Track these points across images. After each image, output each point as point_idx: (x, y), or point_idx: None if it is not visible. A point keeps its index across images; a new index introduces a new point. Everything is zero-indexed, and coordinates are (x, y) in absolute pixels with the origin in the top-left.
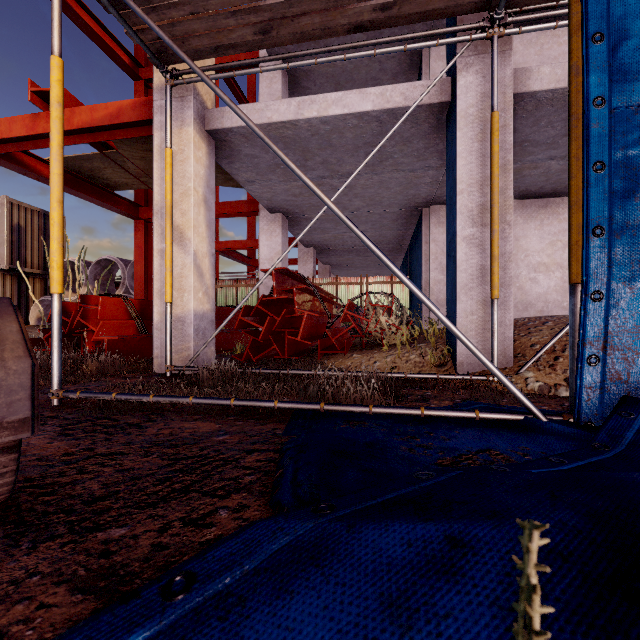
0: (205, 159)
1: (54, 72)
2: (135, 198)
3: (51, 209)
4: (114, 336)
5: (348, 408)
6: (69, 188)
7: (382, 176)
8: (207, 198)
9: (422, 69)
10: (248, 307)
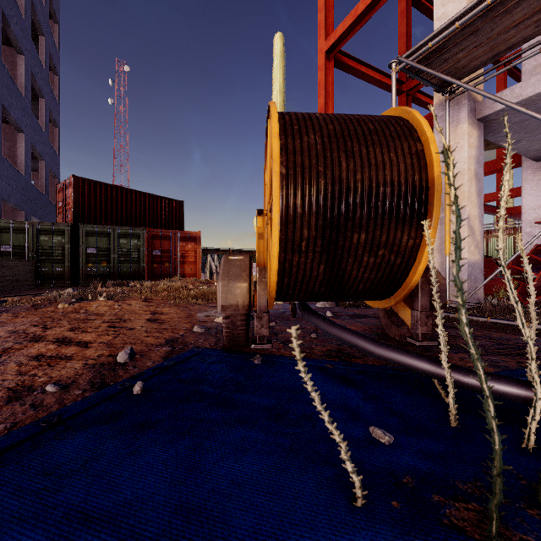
0: (475, 142)
1: None
2: None
3: None
4: None
5: None
6: None
7: None
8: (477, 172)
9: None
10: (518, 256)
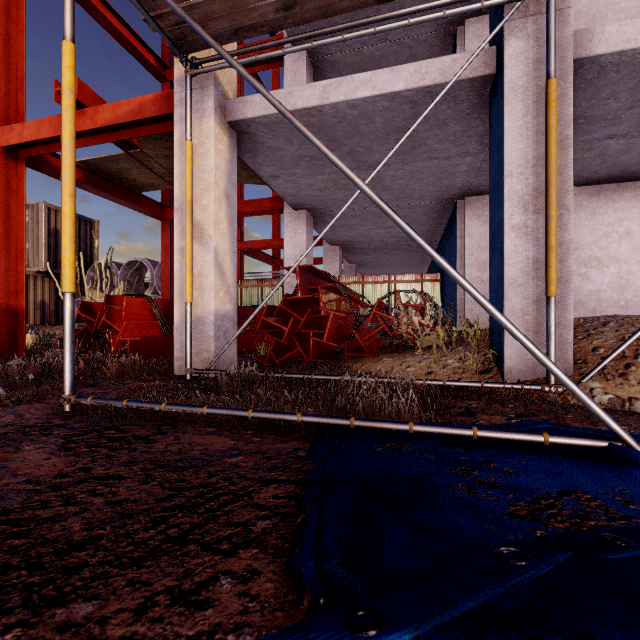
0: (226, 152)
1: (66, 58)
2: (162, 199)
3: (63, 203)
4: (136, 337)
5: (383, 425)
6: (97, 190)
7: (413, 165)
8: (228, 193)
9: (456, 51)
10: (271, 307)
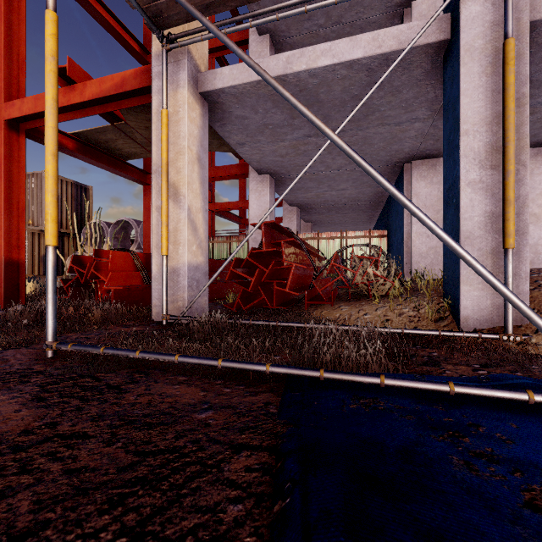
0: (199, 120)
1: (48, 26)
2: (144, 167)
3: (45, 162)
4: (120, 286)
5: (354, 378)
6: (88, 158)
7: (367, 132)
8: (201, 157)
9: None
10: (239, 259)
